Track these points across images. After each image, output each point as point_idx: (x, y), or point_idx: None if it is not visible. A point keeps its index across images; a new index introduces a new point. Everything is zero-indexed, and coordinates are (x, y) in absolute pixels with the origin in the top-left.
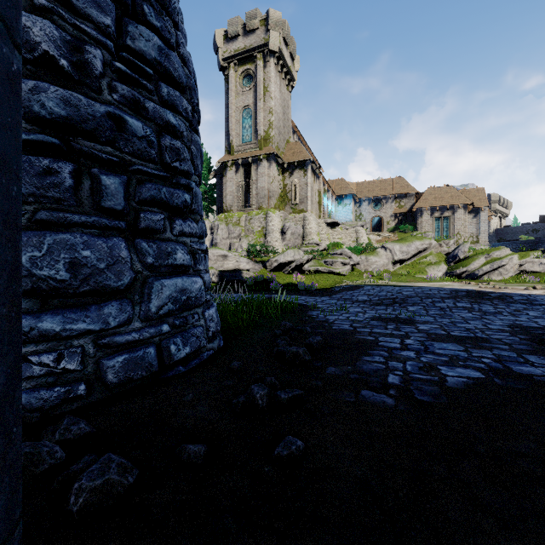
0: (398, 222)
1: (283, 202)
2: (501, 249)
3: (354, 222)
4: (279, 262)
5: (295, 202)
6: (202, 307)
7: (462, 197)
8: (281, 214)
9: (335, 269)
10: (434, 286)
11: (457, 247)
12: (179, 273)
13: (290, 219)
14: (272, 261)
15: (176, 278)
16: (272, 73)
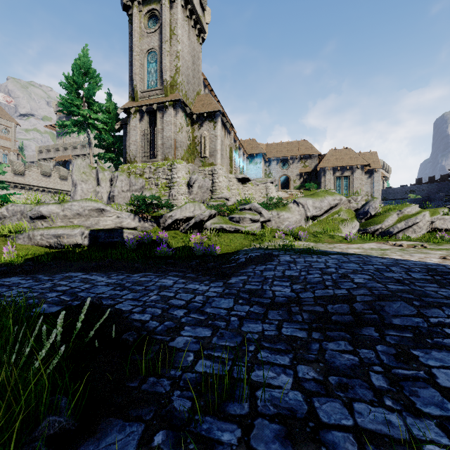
0: (304, 181)
1: (192, 154)
2: (412, 206)
3: (264, 179)
4: (174, 219)
5: (205, 155)
6: None
7: (360, 159)
8: (189, 166)
9: (242, 227)
10: (374, 254)
11: (366, 203)
12: None
13: (200, 172)
14: (166, 217)
15: None
16: (179, 15)
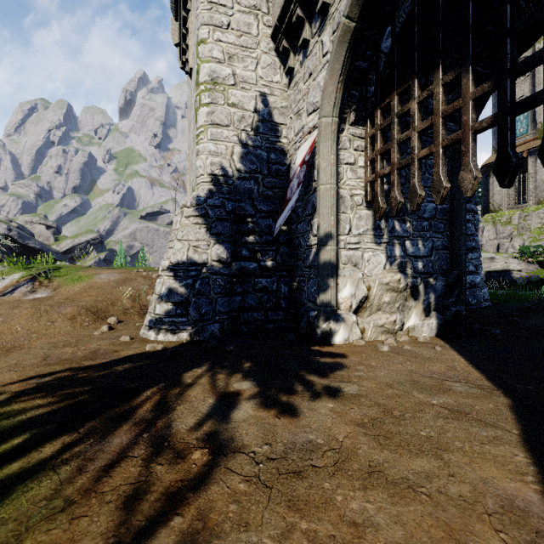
0: None
1: None
2: None
3: None
4: None
5: None
6: (480, 288)
7: None
8: None
9: None
10: None
11: None
12: (470, 274)
13: None
14: None
15: (469, 276)
16: None
